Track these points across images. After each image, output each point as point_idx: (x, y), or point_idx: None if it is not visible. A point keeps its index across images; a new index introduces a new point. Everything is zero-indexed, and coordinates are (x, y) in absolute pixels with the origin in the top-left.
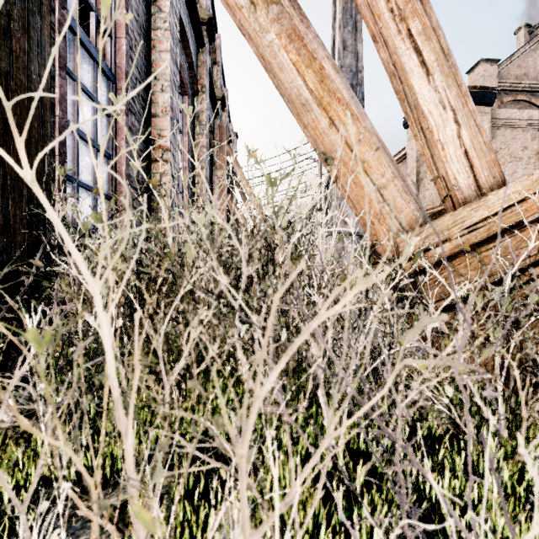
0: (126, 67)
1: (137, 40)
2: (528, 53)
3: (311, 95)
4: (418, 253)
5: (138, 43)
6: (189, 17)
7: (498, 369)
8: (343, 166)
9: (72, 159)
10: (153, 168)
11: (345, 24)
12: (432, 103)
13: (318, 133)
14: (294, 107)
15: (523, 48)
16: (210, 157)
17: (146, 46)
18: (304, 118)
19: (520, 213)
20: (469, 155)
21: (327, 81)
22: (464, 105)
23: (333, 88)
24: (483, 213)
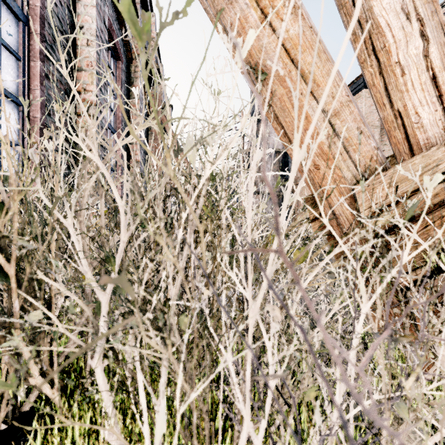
0: (41, 10)
1: None
2: None
3: None
4: (413, 205)
5: None
6: None
7: None
8: (279, 84)
9: None
10: (78, 122)
11: None
12: (392, 11)
13: (245, 37)
14: (211, 2)
15: None
16: None
17: None
18: (225, 16)
19: None
20: (438, 80)
21: None
22: (433, 14)
23: None
24: None
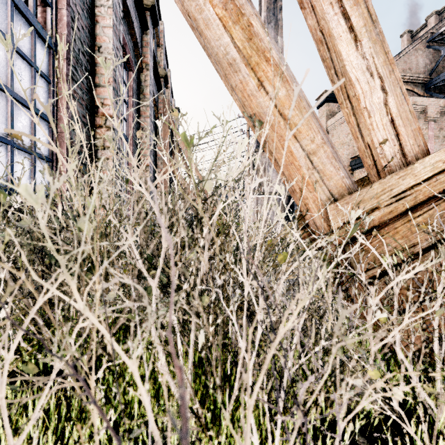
0: (68, 37)
1: (80, 13)
2: (412, 52)
3: (238, 54)
4: (355, 225)
5: (81, 16)
6: (134, 1)
7: (437, 350)
8: (271, 130)
9: (6, 121)
10: (97, 133)
11: (269, 21)
12: (359, 70)
13: (246, 95)
14: (221, 68)
15: (408, 48)
16: (155, 127)
17: (89, 21)
18: (231, 79)
19: (444, 182)
20: (395, 123)
21: (255, 39)
22: (391, 73)
23: (261, 46)
24: (410, 181)
